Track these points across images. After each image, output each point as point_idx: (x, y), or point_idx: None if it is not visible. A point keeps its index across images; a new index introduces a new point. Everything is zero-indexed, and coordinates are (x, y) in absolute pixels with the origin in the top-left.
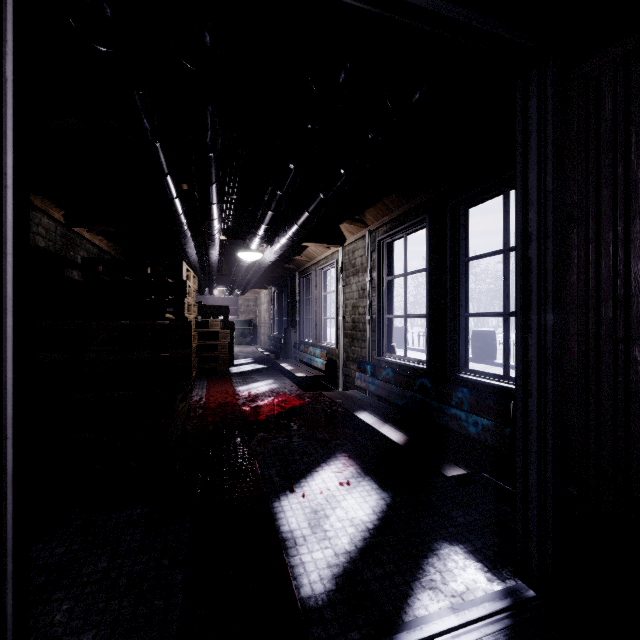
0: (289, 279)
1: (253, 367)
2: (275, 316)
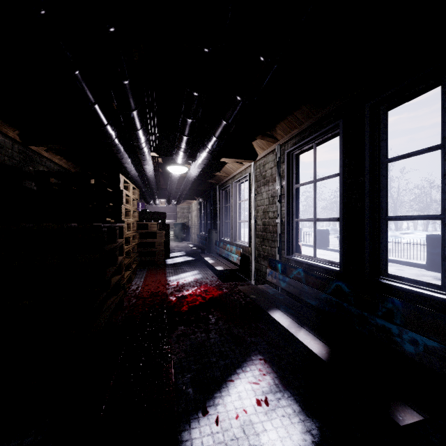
0: (212, 191)
1: (184, 259)
2: (202, 220)
